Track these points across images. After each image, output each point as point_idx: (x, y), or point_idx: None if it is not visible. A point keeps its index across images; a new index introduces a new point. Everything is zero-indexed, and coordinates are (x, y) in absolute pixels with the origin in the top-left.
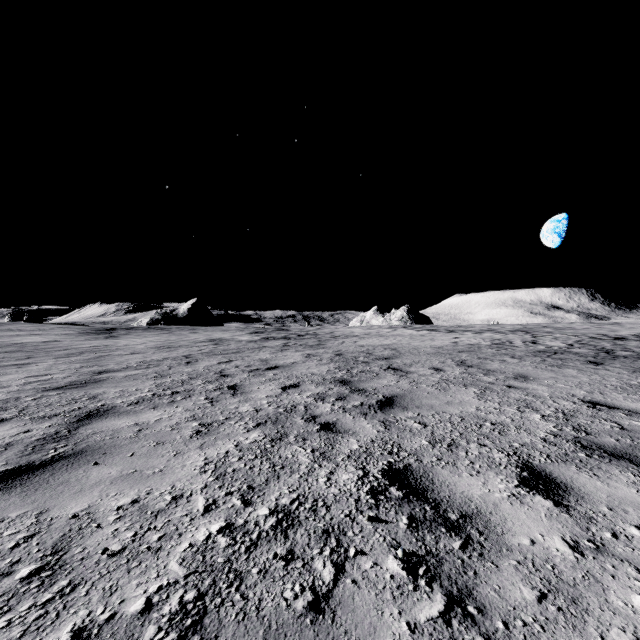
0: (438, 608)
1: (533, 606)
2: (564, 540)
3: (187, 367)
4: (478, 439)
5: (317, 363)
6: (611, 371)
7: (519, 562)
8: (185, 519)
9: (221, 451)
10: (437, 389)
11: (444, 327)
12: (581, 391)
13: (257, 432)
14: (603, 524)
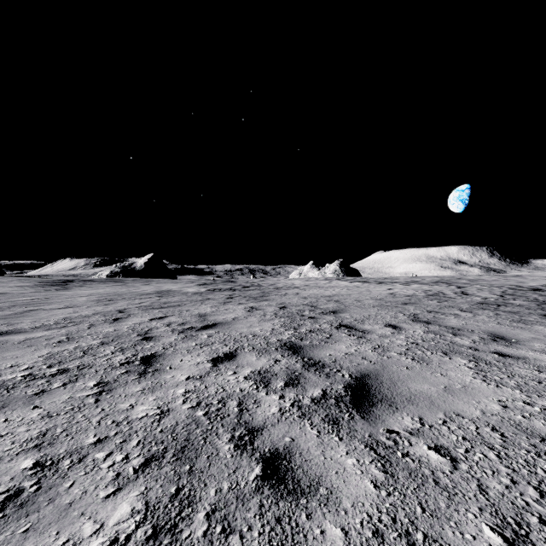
0: None
1: None
2: None
3: (110, 326)
4: None
5: (260, 319)
6: None
7: None
8: None
9: None
10: (415, 360)
11: (373, 279)
12: None
13: (133, 495)
14: None
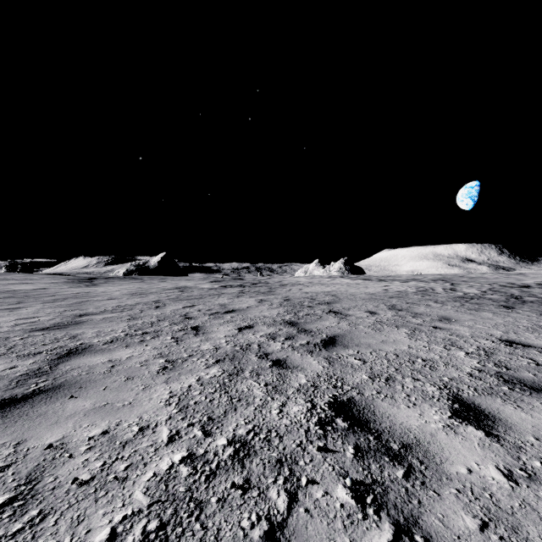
0: (387, 537)
1: (476, 535)
2: (498, 469)
3: (156, 311)
4: (412, 374)
5: (268, 307)
6: (521, 314)
7: (459, 491)
8: (150, 449)
9: (184, 385)
10: (373, 330)
11: (375, 277)
12: (498, 331)
13: (216, 368)
14: (532, 453)
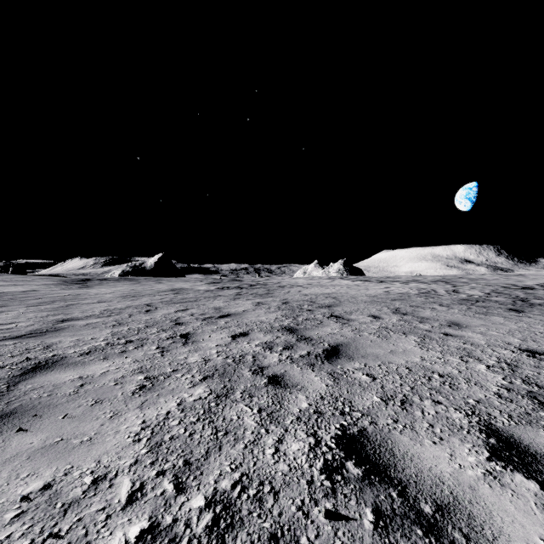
0: None
1: None
2: None
3: (146, 315)
4: (431, 394)
5: (266, 311)
6: (534, 318)
7: None
8: (100, 516)
9: (162, 411)
10: (379, 337)
11: (375, 278)
12: (515, 339)
13: (203, 387)
14: None
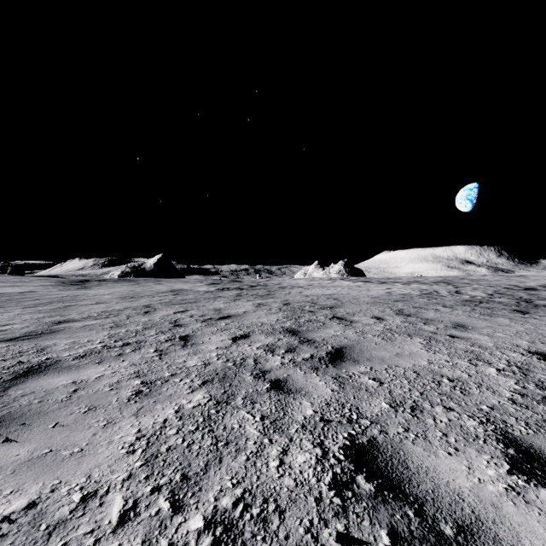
0: None
1: None
2: None
3: (144, 317)
4: (441, 400)
5: (267, 312)
6: (540, 320)
7: None
8: (88, 540)
9: (158, 419)
10: (383, 339)
11: (376, 279)
12: (523, 341)
13: (202, 392)
14: None
